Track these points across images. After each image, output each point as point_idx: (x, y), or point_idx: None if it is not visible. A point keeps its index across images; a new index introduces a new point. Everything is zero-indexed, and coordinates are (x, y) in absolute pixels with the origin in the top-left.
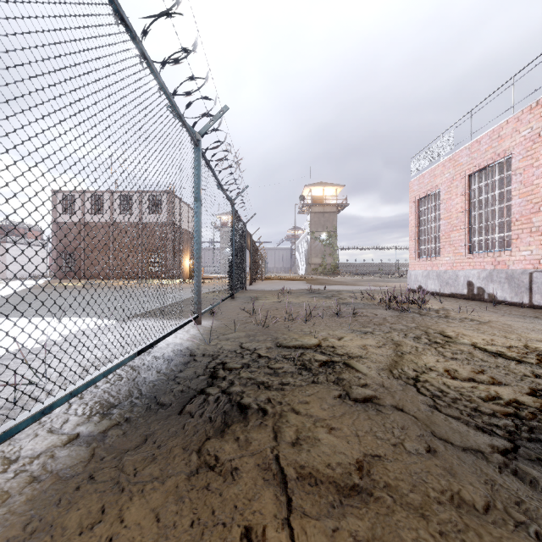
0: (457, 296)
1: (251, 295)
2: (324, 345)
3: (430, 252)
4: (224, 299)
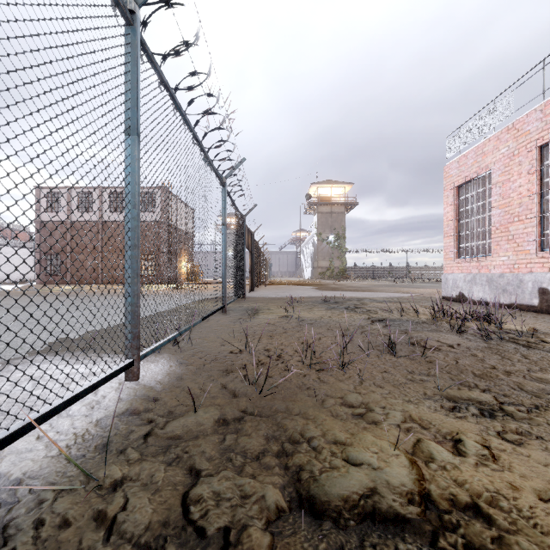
0: (522, 308)
1: (249, 306)
2: (439, 492)
3: (477, 251)
4: (207, 315)
